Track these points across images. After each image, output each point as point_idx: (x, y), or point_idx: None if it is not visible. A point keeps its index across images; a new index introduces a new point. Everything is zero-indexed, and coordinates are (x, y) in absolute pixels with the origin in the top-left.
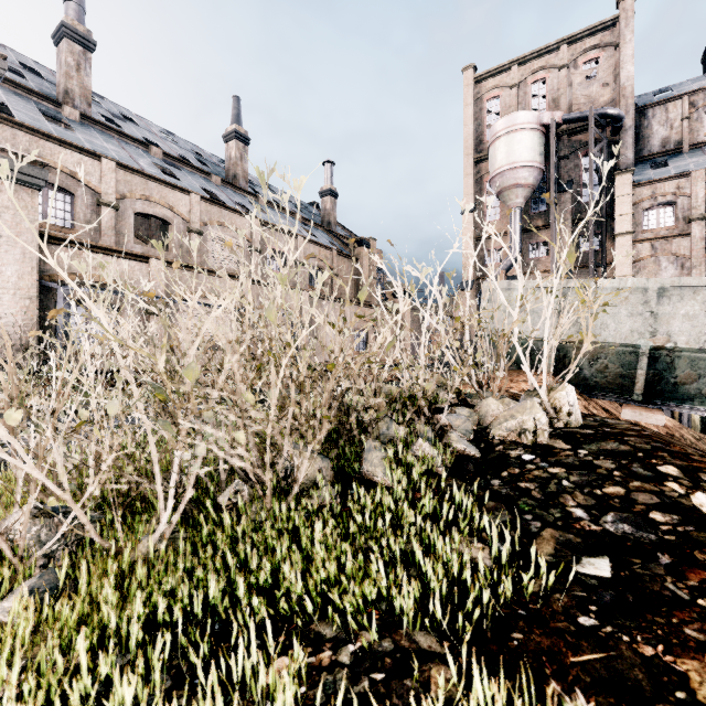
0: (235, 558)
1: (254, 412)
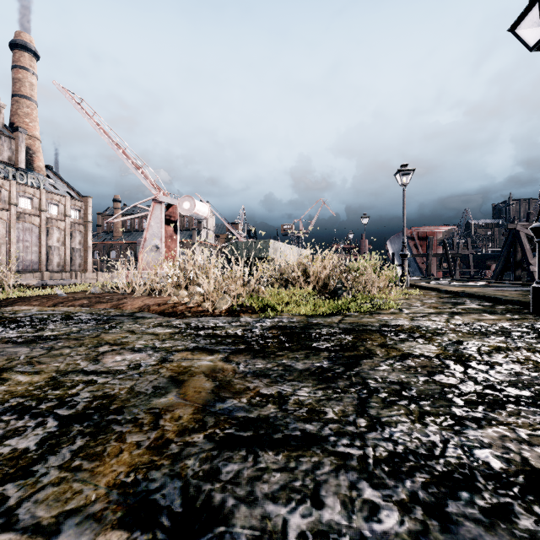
0: (18, 292)
1: (10, 278)
